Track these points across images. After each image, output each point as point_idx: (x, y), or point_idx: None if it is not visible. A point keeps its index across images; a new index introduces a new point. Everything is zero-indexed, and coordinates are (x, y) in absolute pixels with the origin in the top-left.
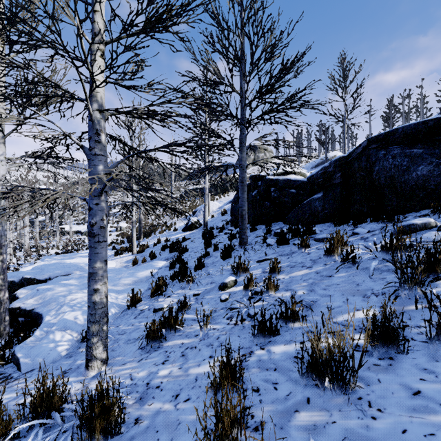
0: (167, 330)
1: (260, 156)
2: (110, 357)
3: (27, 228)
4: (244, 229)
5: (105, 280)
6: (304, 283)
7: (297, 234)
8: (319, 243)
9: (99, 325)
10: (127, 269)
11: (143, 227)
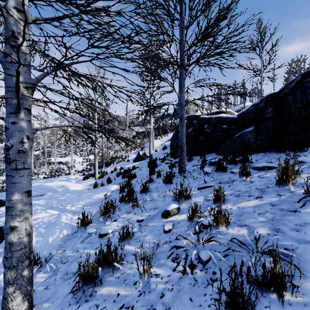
0: (105, 268)
1: (190, 108)
2: (39, 301)
3: None
4: (183, 158)
5: (26, 214)
6: (261, 218)
7: (233, 163)
8: (259, 171)
9: (16, 271)
10: (87, 192)
11: (105, 159)
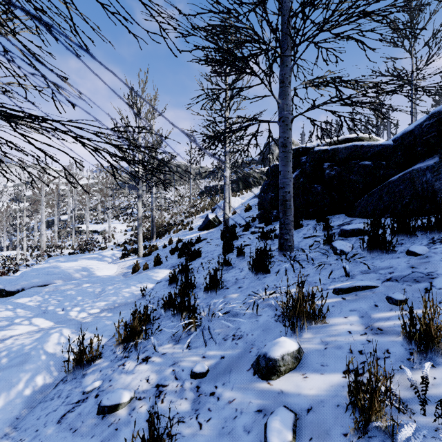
0: None
1: None
2: None
3: (44, 227)
4: (288, 223)
5: None
6: None
7: (402, 232)
8: None
9: None
10: (116, 281)
11: (159, 226)
